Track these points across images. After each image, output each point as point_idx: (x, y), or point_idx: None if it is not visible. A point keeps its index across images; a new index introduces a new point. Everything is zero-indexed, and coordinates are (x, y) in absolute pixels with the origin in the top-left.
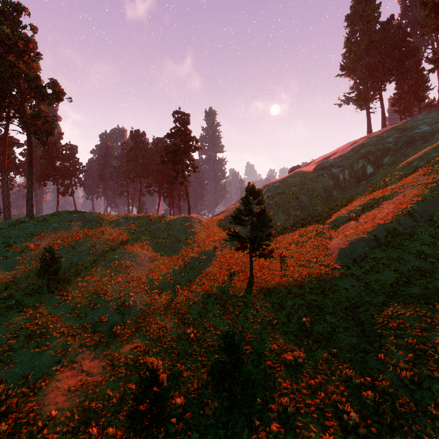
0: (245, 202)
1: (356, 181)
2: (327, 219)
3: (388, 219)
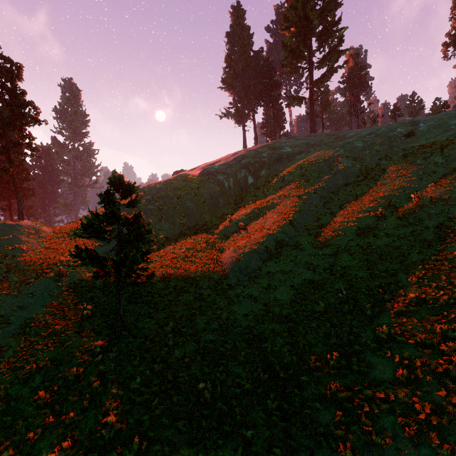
0: (107, 200)
1: (239, 190)
2: (216, 228)
3: (276, 229)
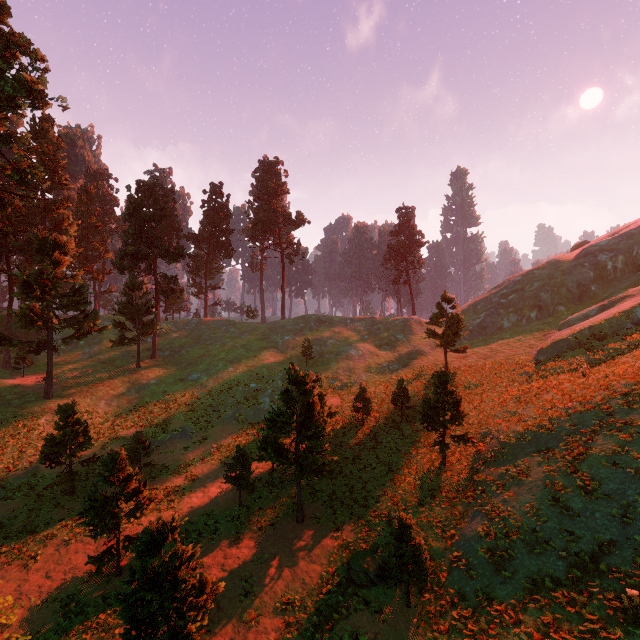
0: (438, 307)
1: (633, 270)
2: (561, 320)
3: (598, 321)
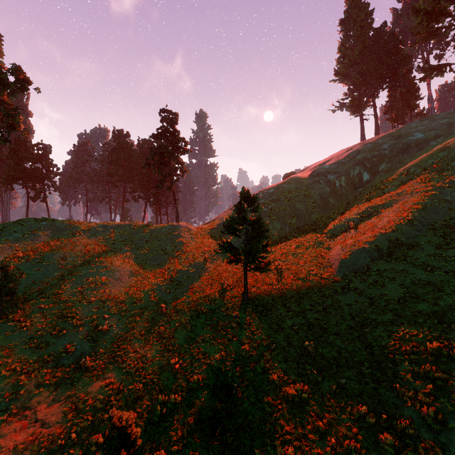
0: (239, 208)
1: (352, 188)
2: (325, 227)
3: (390, 228)
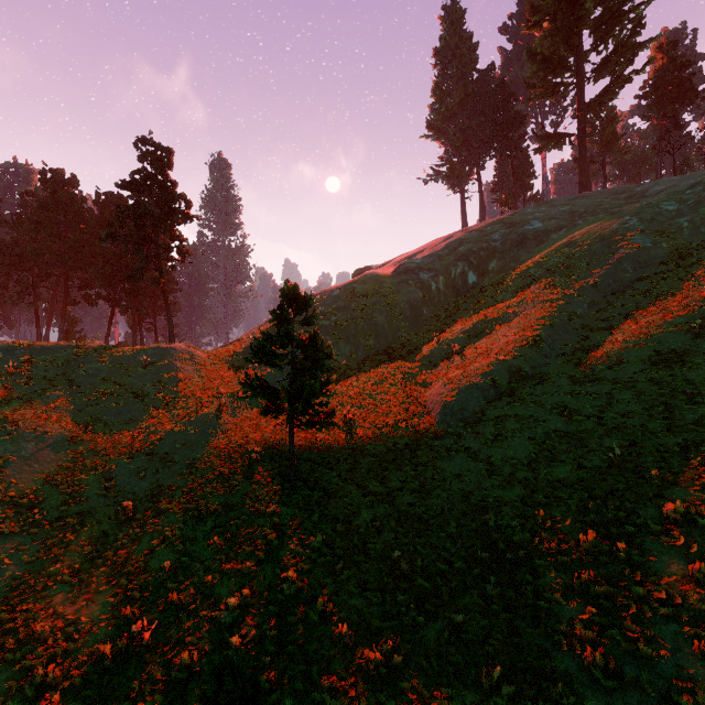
0: (280, 318)
1: (454, 294)
2: (417, 352)
3: (510, 353)
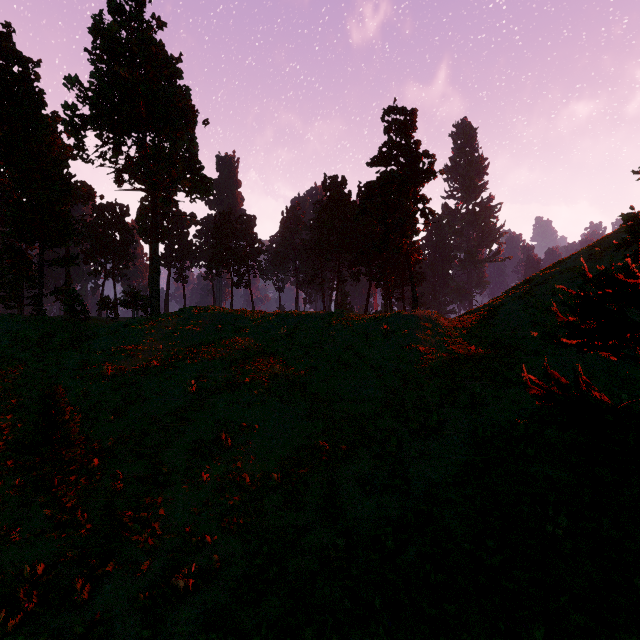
0: None
1: None
2: None
3: None
